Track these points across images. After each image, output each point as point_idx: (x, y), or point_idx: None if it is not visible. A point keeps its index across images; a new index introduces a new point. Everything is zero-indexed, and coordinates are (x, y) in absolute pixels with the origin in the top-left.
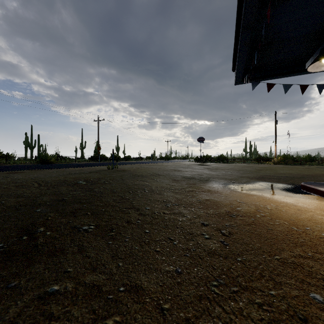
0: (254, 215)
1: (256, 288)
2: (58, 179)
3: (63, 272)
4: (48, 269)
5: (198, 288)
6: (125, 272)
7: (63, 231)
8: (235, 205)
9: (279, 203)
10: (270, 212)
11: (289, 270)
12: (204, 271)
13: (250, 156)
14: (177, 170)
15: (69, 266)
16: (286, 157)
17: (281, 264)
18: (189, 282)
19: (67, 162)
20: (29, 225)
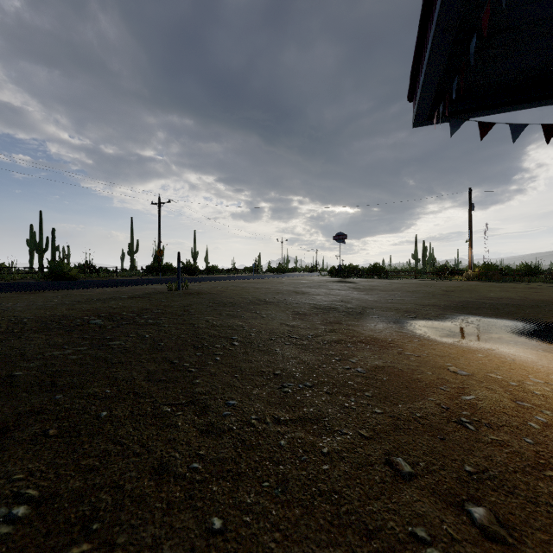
0: (524, 424)
1: None
2: (48, 315)
3: None
4: None
5: None
6: None
7: None
8: (453, 385)
9: (545, 372)
10: (548, 406)
11: None
12: None
13: (423, 266)
14: (300, 293)
15: None
16: (488, 269)
17: None
18: None
19: (101, 277)
20: None
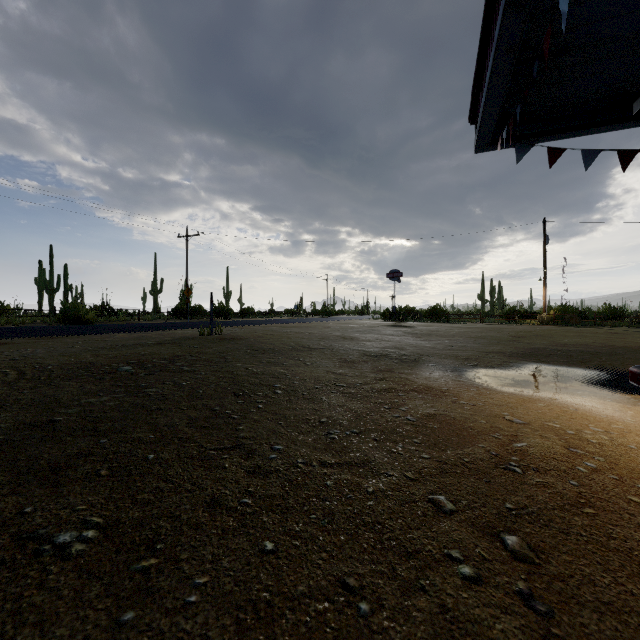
0: (572, 469)
1: None
2: (74, 362)
3: None
4: None
5: None
6: None
7: None
8: (506, 433)
9: (607, 422)
10: (602, 453)
11: None
12: None
13: (491, 308)
14: (349, 338)
15: None
16: (565, 311)
17: None
18: None
19: (121, 321)
20: None
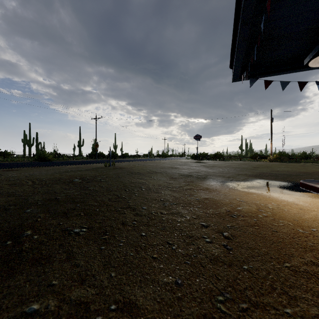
0: (256, 216)
1: (269, 305)
2: (53, 177)
3: (46, 285)
4: (30, 281)
5: (202, 304)
6: (118, 285)
7: (52, 234)
8: (235, 204)
9: (280, 201)
10: (271, 211)
11: (302, 281)
12: (207, 282)
13: (246, 153)
14: (174, 168)
15: (54, 277)
16: (281, 155)
17: (293, 273)
18: (191, 297)
19: (64, 160)
20: (16, 228)
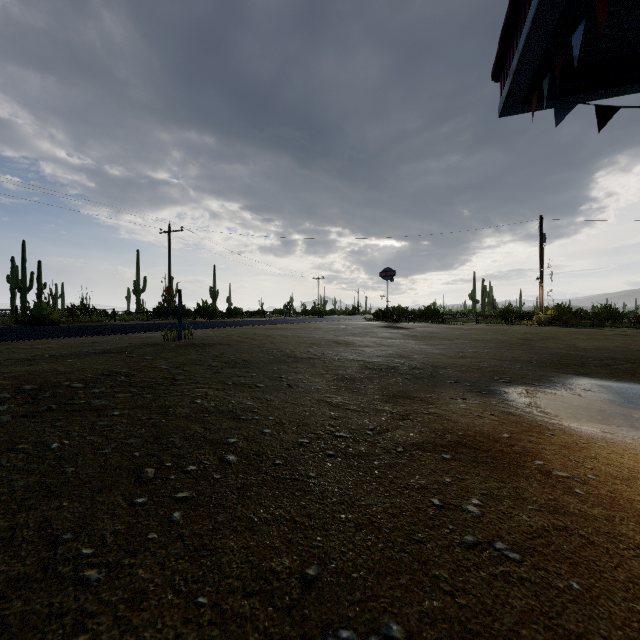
0: None
1: None
2: None
3: None
4: None
5: None
6: None
7: None
8: None
9: None
10: None
11: None
12: None
13: (483, 308)
14: (343, 344)
15: None
16: (561, 311)
17: None
18: None
19: (93, 322)
20: None
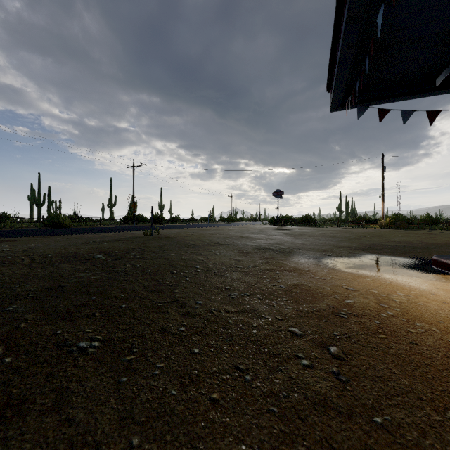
0: (378, 315)
1: None
2: (64, 252)
3: None
4: None
5: None
6: None
7: (38, 353)
8: (342, 295)
9: (409, 290)
10: (400, 307)
11: None
12: None
13: (346, 216)
14: (245, 237)
15: None
16: (397, 218)
17: None
18: None
19: (88, 226)
20: None
